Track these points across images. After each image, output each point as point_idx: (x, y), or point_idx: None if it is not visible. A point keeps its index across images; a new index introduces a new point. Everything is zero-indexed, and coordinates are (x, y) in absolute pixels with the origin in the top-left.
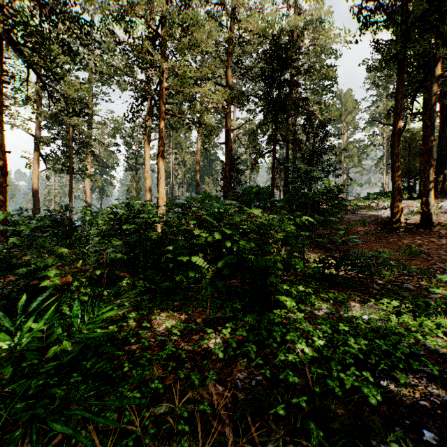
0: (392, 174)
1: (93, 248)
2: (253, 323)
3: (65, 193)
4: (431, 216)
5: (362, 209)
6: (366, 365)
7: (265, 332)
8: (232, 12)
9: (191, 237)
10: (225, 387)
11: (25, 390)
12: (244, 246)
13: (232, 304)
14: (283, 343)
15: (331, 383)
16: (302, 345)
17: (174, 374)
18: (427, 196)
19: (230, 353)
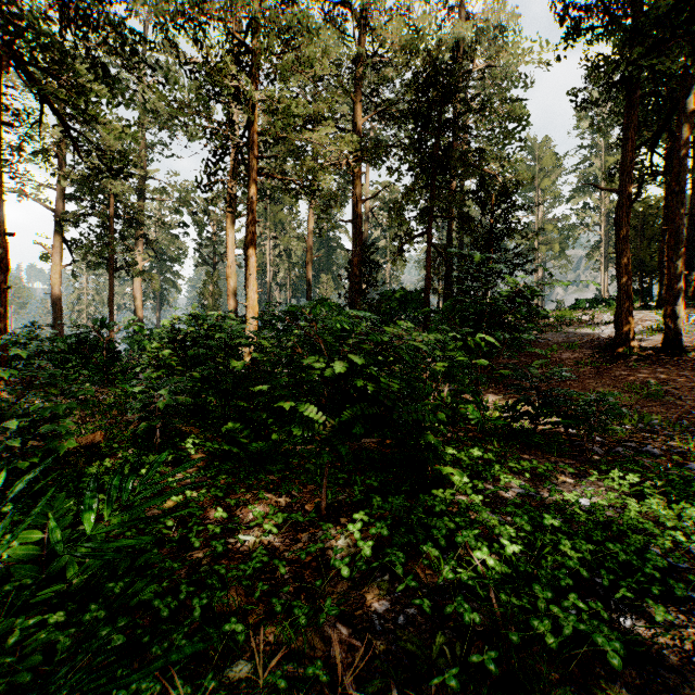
0: (618, 269)
1: (137, 388)
2: (399, 512)
3: (103, 300)
4: (681, 335)
5: (568, 324)
6: (592, 588)
7: (420, 528)
8: (364, 15)
9: (295, 369)
10: (353, 628)
11: (8, 633)
12: (384, 385)
13: (364, 478)
14: (449, 548)
15: (537, 625)
16: (484, 553)
17: (265, 604)
18: (673, 304)
19: (360, 567)
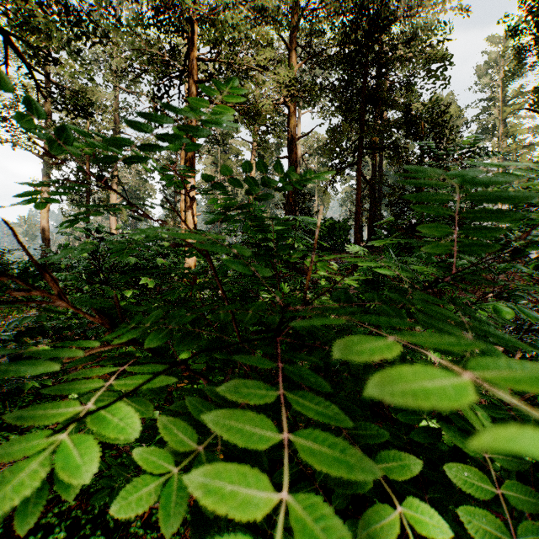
0: None
1: None
2: None
3: None
4: None
5: None
6: None
7: None
8: None
9: None
10: None
11: None
12: None
13: None
14: None
15: None
16: None
17: None
18: None
19: None
